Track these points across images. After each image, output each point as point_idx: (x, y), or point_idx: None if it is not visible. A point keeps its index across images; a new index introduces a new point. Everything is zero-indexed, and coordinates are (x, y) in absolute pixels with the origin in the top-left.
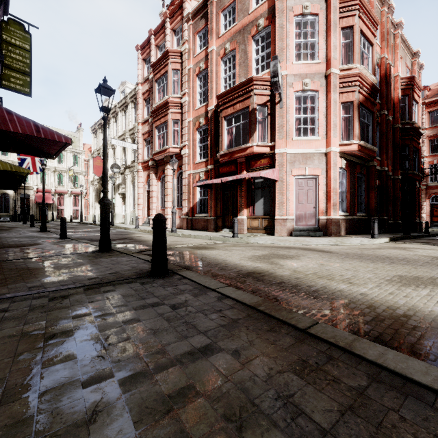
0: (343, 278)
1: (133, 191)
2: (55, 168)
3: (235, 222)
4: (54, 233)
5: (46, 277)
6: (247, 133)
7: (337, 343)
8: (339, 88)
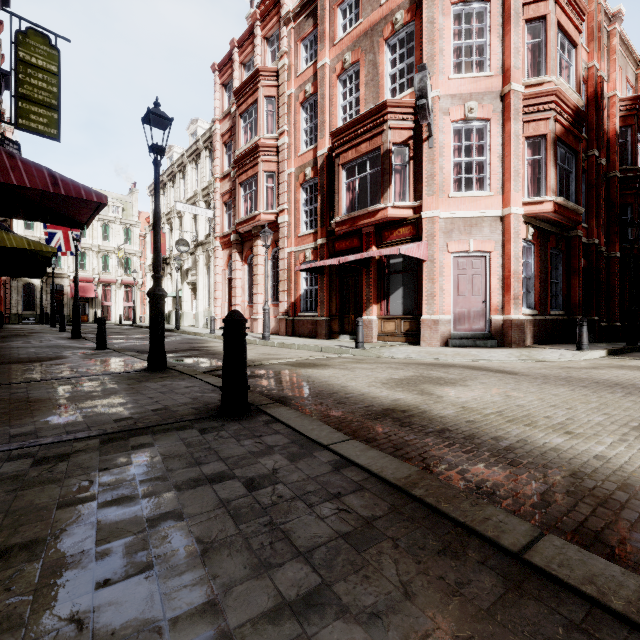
0: (553, 422)
1: (208, 279)
2: (98, 247)
3: (359, 325)
4: (90, 340)
5: (48, 416)
6: (377, 189)
7: (604, 599)
8: (523, 115)
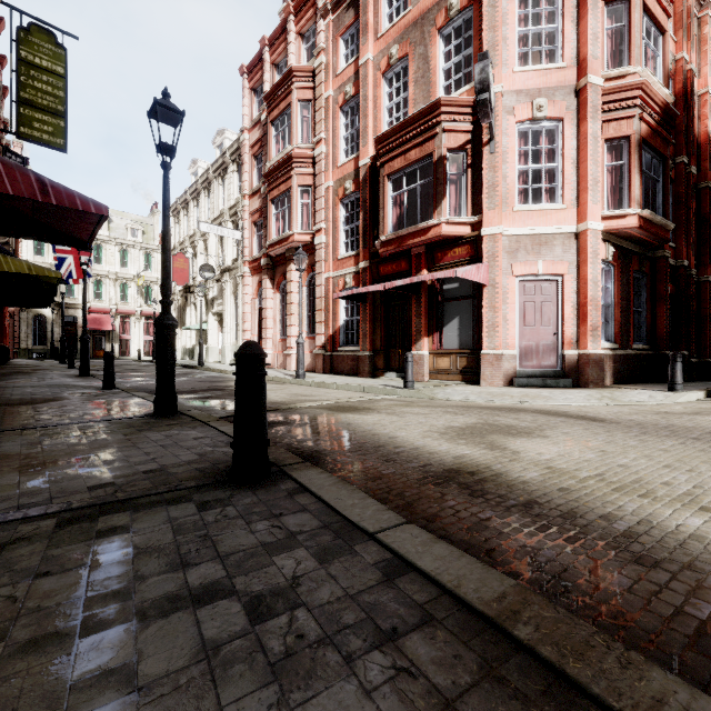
0: (677, 492)
1: (236, 309)
2: (116, 275)
3: (408, 361)
4: (99, 378)
5: (5, 480)
6: (429, 202)
7: None
8: (602, 113)
